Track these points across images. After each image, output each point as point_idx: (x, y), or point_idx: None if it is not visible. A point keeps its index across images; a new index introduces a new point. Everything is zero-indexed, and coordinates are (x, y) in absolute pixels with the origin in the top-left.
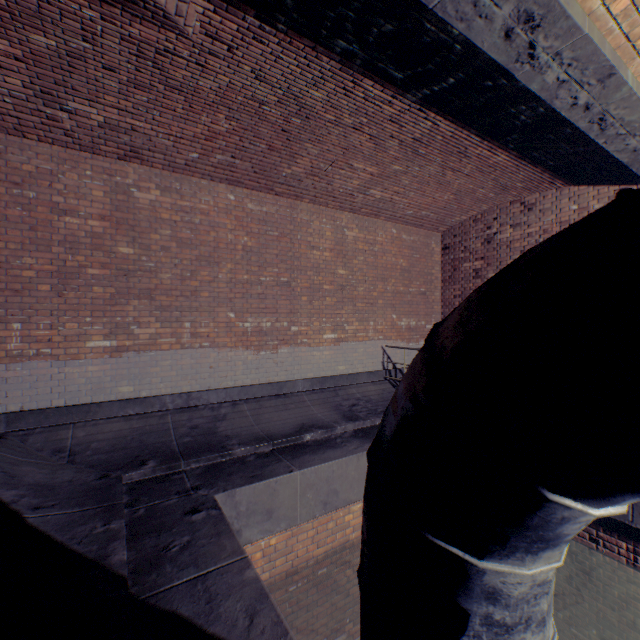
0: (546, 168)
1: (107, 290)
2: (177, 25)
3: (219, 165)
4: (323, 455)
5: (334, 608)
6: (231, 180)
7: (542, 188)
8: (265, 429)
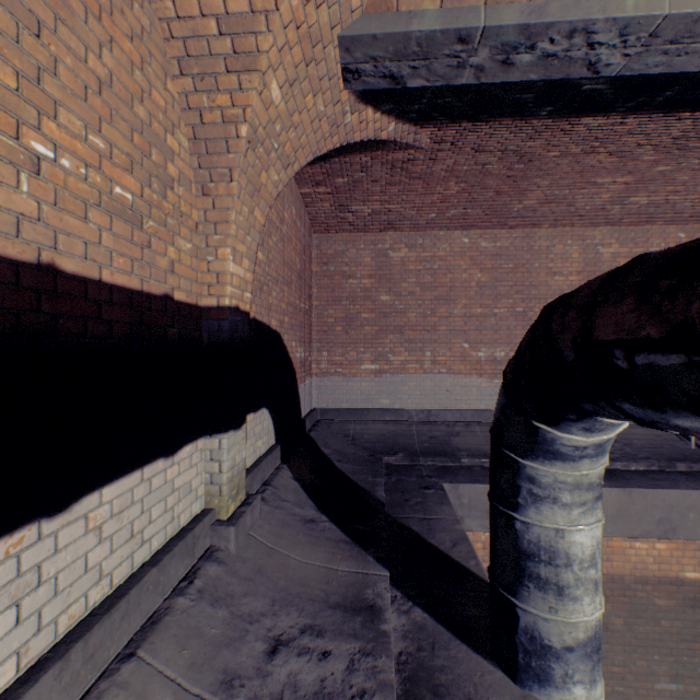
0: None
1: (372, 328)
2: (414, 146)
3: (453, 217)
4: None
5: None
6: (464, 226)
7: None
8: None
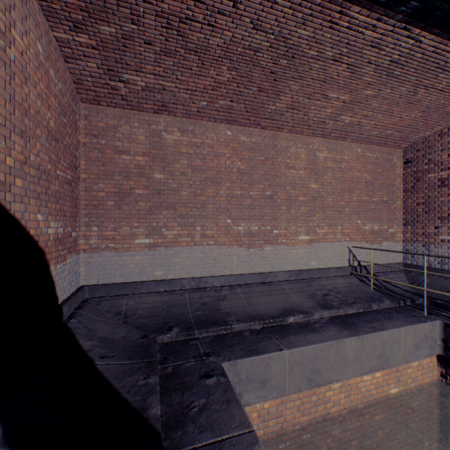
0: None
1: (147, 204)
2: None
3: (220, 109)
4: (306, 338)
5: None
6: (229, 120)
7: None
8: (255, 310)
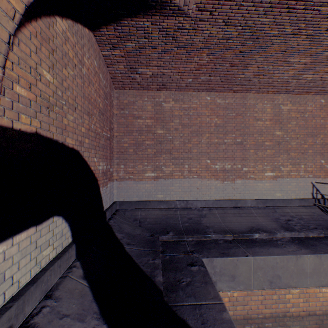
0: None
1: (152, 150)
2: (184, 12)
3: (202, 82)
4: (268, 250)
5: None
6: (208, 89)
7: None
8: (228, 226)
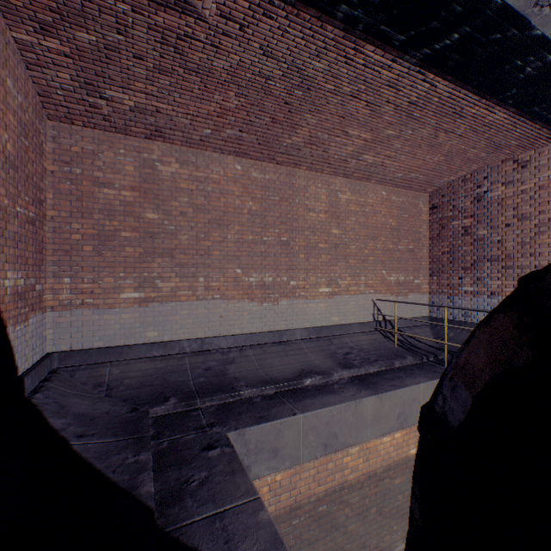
0: (546, 123)
1: (136, 250)
2: (195, 9)
3: (228, 139)
4: (323, 400)
5: (333, 543)
6: (238, 152)
7: (538, 145)
8: (268, 373)
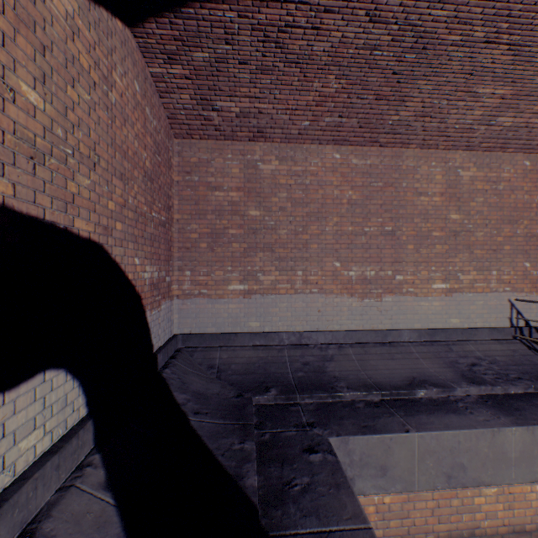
0: None
1: (241, 245)
2: None
3: (326, 128)
4: (443, 420)
5: None
6: (336, 140)
7: None
8: (371, 376)
